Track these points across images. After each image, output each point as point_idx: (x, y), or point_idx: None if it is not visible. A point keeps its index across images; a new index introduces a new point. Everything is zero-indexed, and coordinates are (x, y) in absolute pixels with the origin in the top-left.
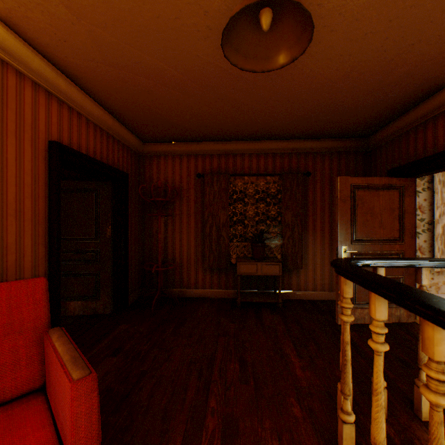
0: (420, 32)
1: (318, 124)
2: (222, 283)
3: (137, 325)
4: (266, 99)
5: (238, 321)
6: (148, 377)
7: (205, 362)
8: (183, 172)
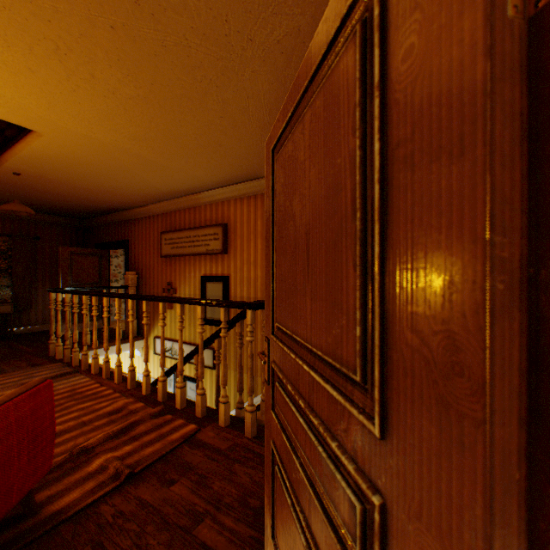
0: (91, 200)
1: (47, 209)
2: None
3: None
4: (5, 194)
5: None
6: None
7: None
8: None
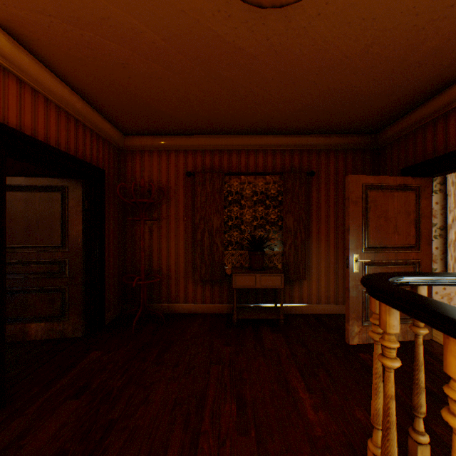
0: None
1: (324, 116)
2: (215, 296)
3: (112, 351)
4: (268, 81)
5: (234, 343)
6: (117, 430)
7: (193, 403)
8: (170, 170)
